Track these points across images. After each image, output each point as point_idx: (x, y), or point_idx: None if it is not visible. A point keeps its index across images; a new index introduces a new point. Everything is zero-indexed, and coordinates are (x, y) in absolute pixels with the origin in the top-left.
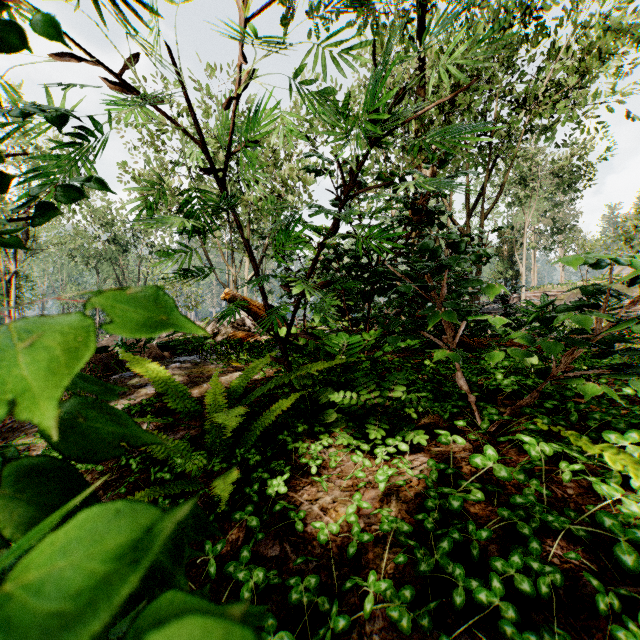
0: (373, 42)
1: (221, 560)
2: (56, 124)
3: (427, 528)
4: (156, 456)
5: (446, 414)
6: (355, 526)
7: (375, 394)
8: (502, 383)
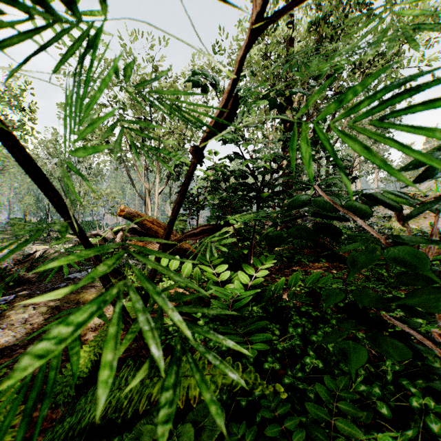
0: None
1: None
2: None
3: None
4: None
5: None
6: None
7: None
8: None
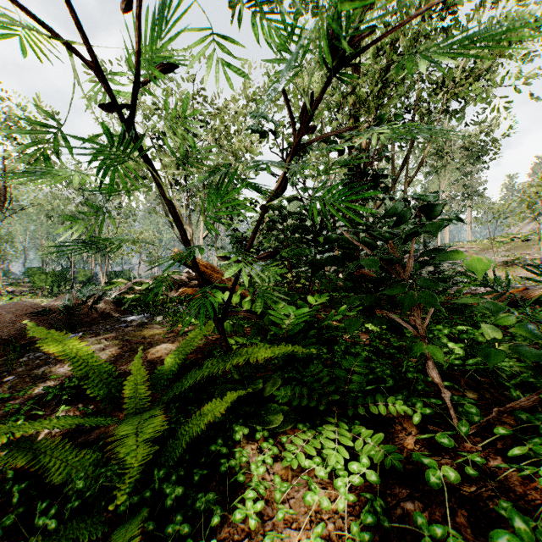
0: None
1: None
2: None
3: None
4: (50, 479)
5: (417, 415)
6: None
7: (330, 389)
8: (466, 362)
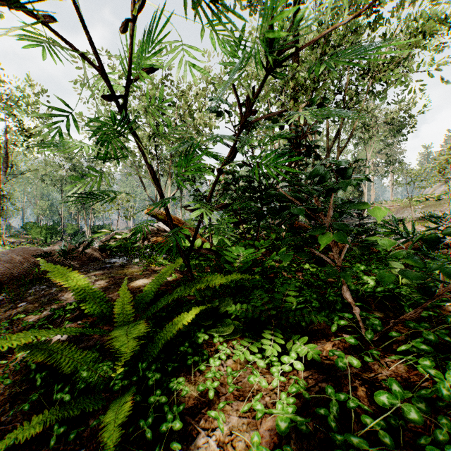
0: None
1: None
2: None
3: None
4: (62, 370)
5: (334, 325)
6: None
7: (269, 306)
8: (376, 290)
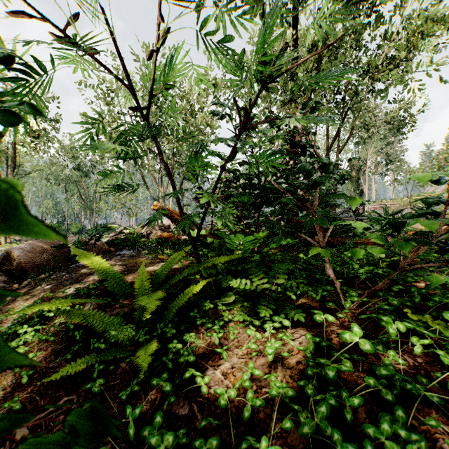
0: (263, 4)
1: (141, 417)
2: (3, 63)
3: (308, 394)
4: (95, 329)
5: (318, 296)
6: (249, 392)
7: (264, 281)
8: (358, 271)
